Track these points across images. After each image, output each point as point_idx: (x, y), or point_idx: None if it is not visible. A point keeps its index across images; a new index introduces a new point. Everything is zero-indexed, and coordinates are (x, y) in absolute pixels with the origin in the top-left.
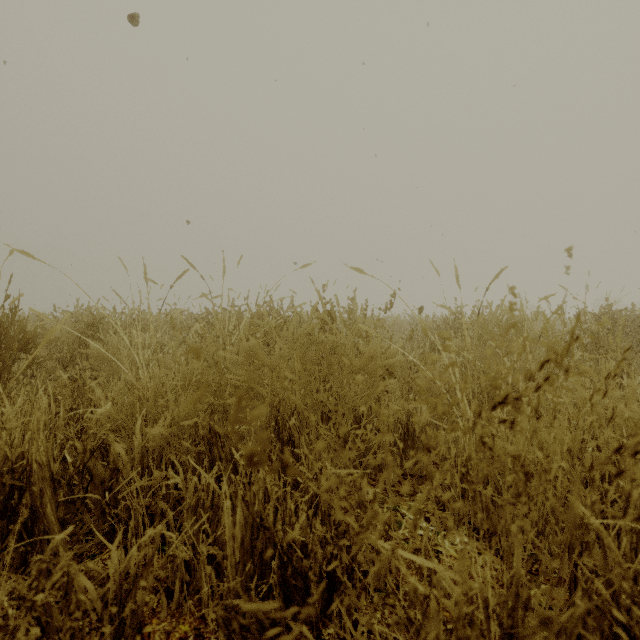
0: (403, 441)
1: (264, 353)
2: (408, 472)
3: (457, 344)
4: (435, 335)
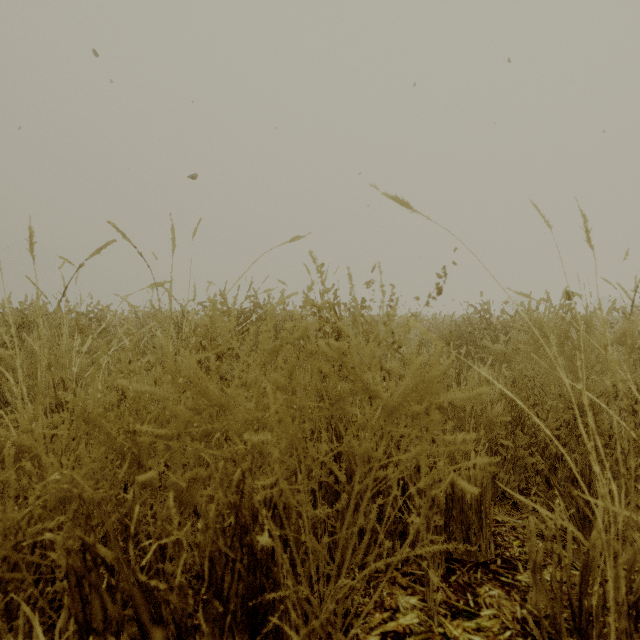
0: (447, 507)
1: (207, 381)
2: (454, 555)
3: (499, 351)
4: (554, 347)
